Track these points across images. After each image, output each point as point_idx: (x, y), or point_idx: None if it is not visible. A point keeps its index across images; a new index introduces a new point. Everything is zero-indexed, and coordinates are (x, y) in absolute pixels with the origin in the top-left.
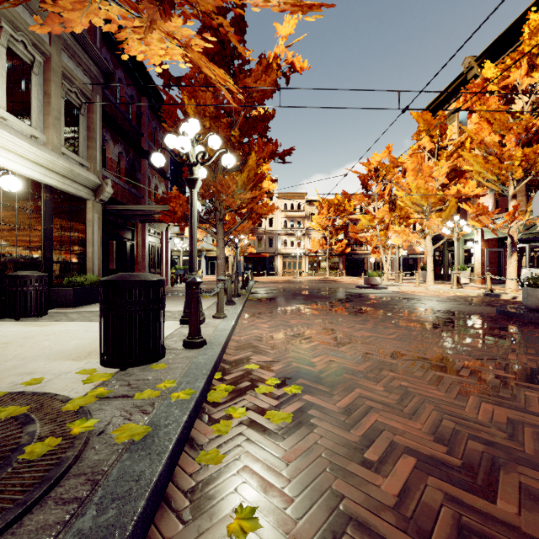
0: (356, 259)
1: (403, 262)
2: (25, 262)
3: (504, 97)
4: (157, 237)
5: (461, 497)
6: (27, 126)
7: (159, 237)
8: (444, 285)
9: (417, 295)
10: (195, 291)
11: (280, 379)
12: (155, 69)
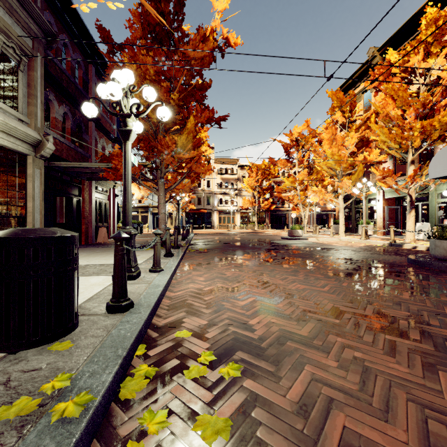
0: (280, 215)
1: (317, 217)
2: None
3: (404, 78)
4: (105, 193)
5: None
6: None
7: (107, 194)
8: (353, 236)
9: (334, 245)
10: (120, 248)
11: (216, 352)
12: (81, 7)
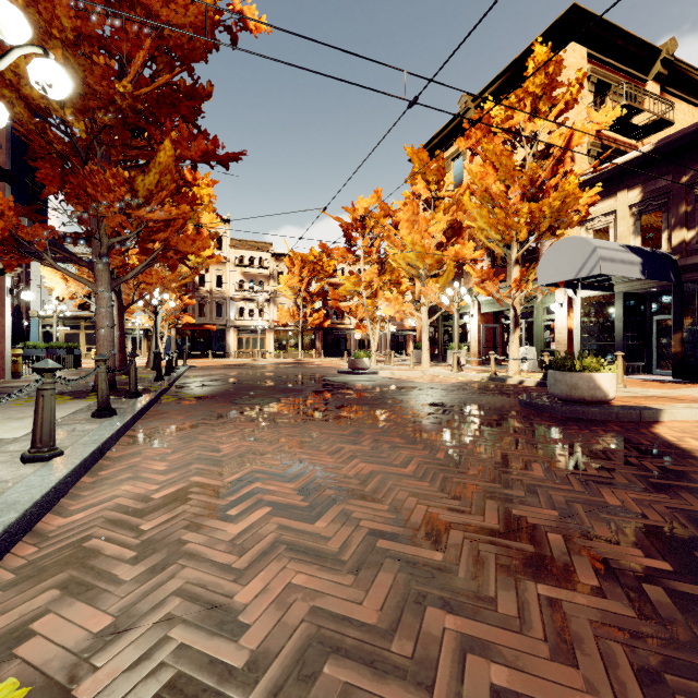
0: (337, 336)
1: (392, 340)
2: None
3: (507, 142)
4: None
5: None
6: None
7: None
8: (441, 367)
9: (416, 382)
10: None
11: None
12: None
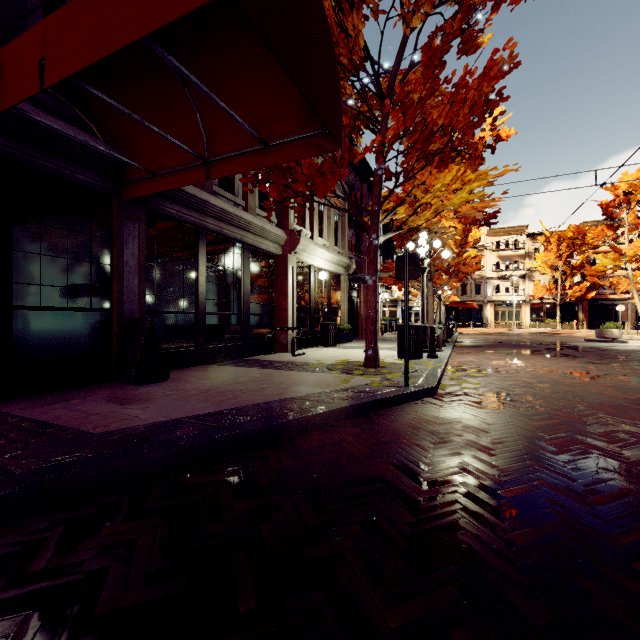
0: (607, 307)
1: None
2: (322, 316)
3: None
4: None
5: (531, 385)
6: (323, 240)
7: None
8: None
9: None
10: (433, 332)
11: (478, 370)
12: None
